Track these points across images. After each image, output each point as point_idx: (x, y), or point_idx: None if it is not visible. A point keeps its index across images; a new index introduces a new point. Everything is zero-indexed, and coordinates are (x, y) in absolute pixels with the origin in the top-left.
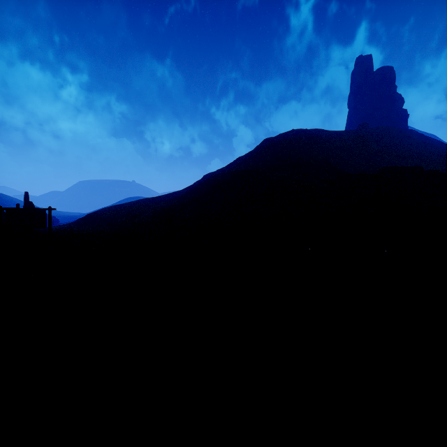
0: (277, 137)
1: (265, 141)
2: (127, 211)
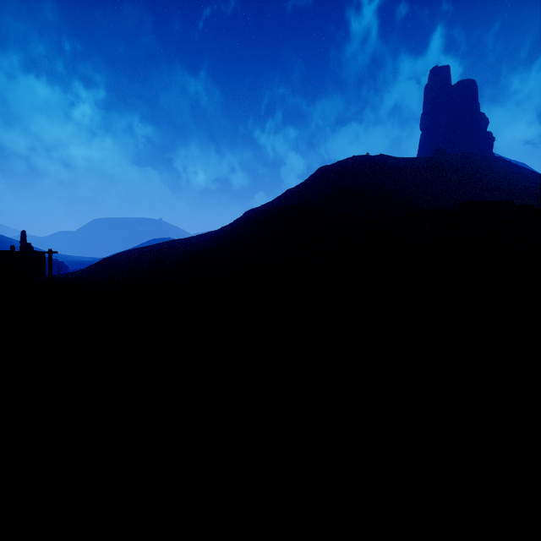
0: (335, 165)
1: (320, 170)
2: (151, 255)
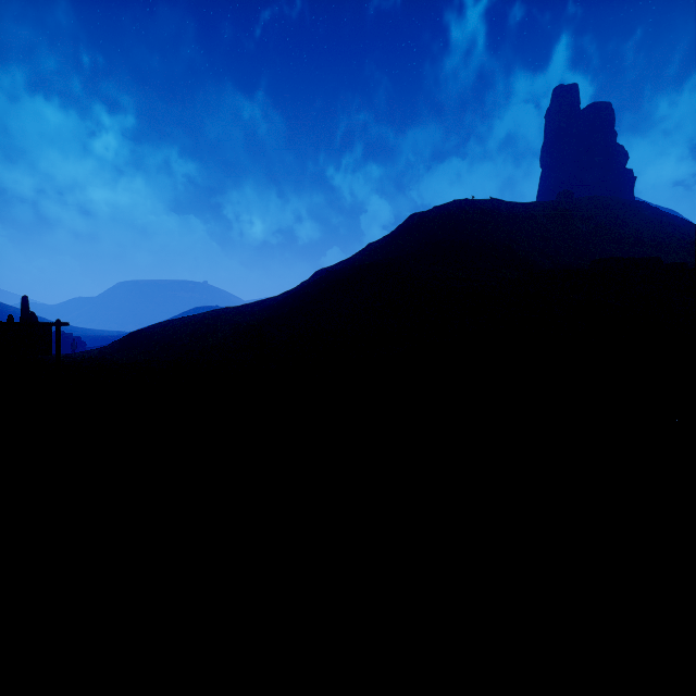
0: (431, 212)
1: (412, 218)
2: (192, 328)
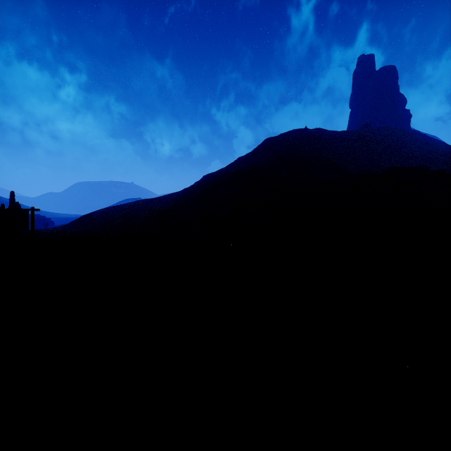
0: (278, 137)
1: (266, 141)
2: (123, 212)
